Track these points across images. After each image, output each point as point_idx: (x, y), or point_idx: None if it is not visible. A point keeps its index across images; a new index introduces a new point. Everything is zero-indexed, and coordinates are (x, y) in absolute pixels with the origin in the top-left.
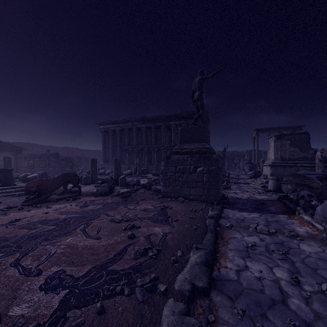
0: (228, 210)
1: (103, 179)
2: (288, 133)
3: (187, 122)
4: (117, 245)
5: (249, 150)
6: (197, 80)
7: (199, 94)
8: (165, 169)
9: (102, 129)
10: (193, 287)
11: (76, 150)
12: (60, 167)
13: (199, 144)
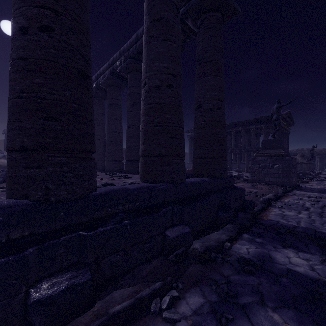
0: (296, 191)
1: None
2: None
3: (267, 125)
4: None
5: None
6: (275, 107)
7: (276, 116)
8: (251, 166)
9: (189, 136)
10: (269, 198)
11: None
12: None
13: (276, 150)
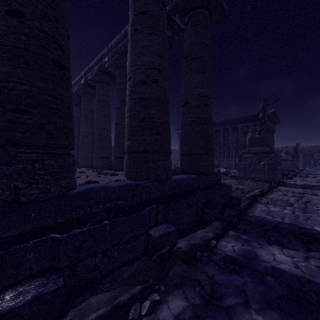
0: (281, 187)
1: None
2: None
3: (253, 123)
4: None
5: None
6: (261, 106)
7: (262, 115)
8: (239, 163)
9: (179, 133)
10: (255, 194)
11: None
12: None
13: (262, 148)
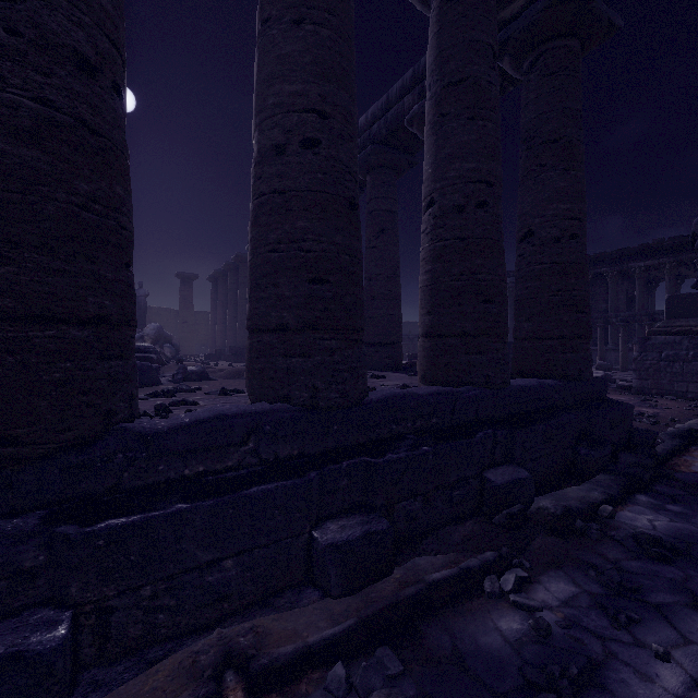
0: None
1: None
2: None
3: (677, 259)
4: None
5: None
6: None
7: None
8: (639, 356)
9: None
10: (691, 429)
11: None
12: None
13: None
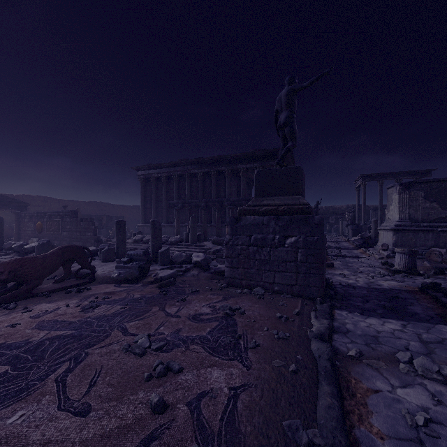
0: (342, 313)
1: (131, 254)
2: (422, 180)
3: (263, 165)
4: (121, 440)
5: (351, 205)
6: (284, 93)
7: (287, 115)
8: (231, 240)
9: (141, 176)
10: None
11: (106, 206)
12: (78, 232)
13: (289, 198)
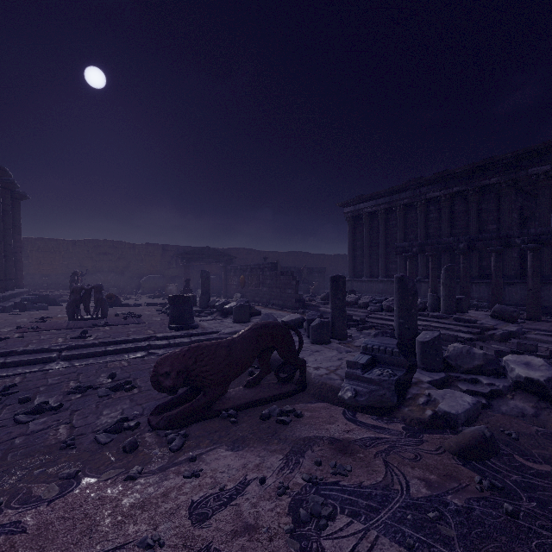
0: None
1: (373, 348)
2: None
3: None
4: None
5: None
6: None
7: None
8: None
9: (348, 214)
10: None
11: (305, 257)
12: (278, 288)
13: None
